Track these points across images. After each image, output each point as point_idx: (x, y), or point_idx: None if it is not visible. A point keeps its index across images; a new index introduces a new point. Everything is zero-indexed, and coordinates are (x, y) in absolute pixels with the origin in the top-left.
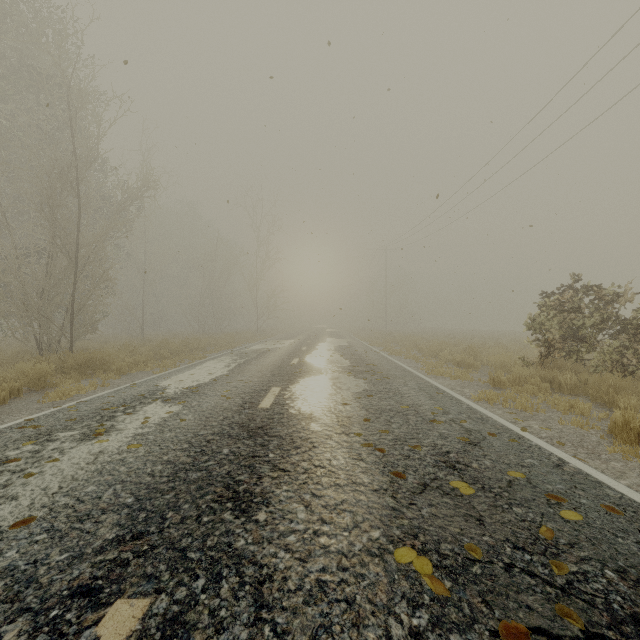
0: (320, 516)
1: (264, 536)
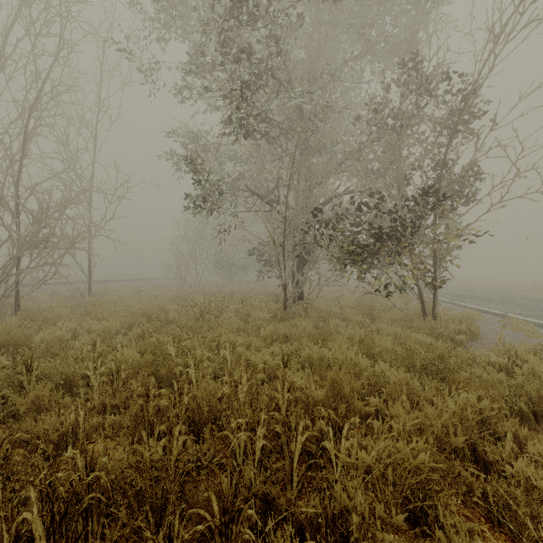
0: None
1: None
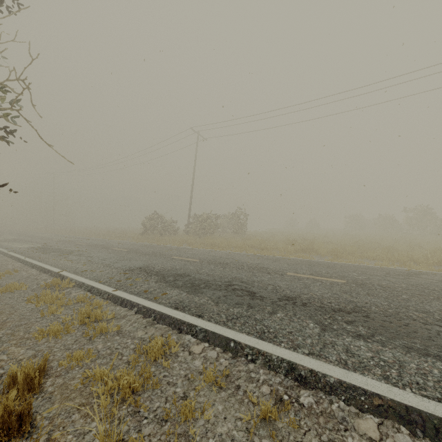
0: (122, 246)
1: (118, 247)
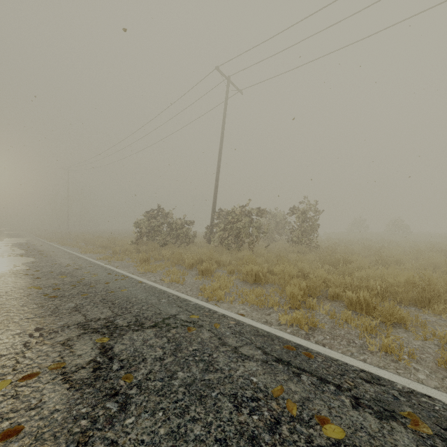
0: None
1: None
